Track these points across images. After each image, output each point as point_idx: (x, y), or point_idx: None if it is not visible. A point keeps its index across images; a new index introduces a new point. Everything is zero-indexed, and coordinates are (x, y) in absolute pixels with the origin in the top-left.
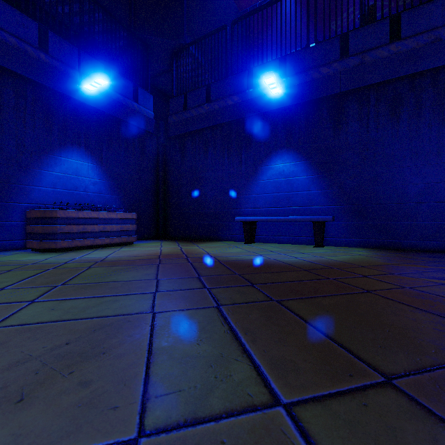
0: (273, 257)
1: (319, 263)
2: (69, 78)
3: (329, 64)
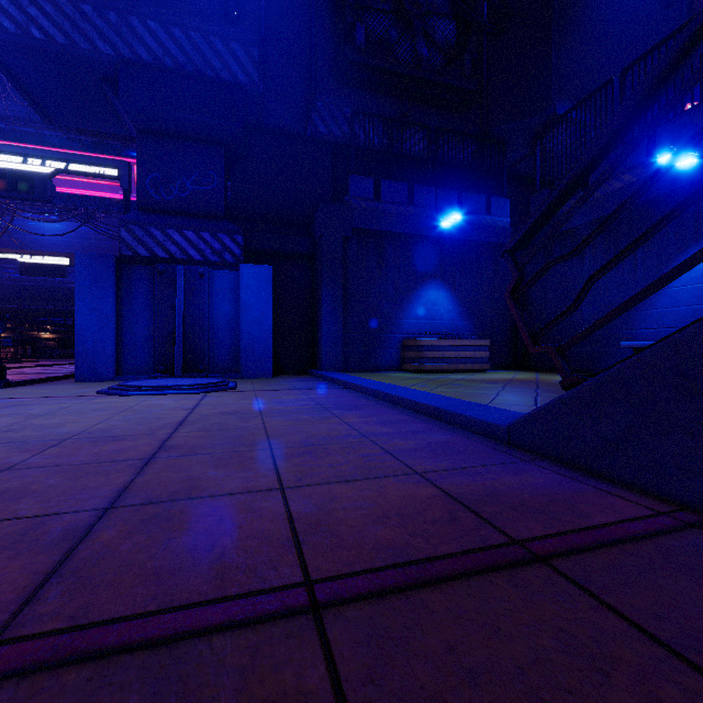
0: None
1: None
2: (428, 220)
3: None
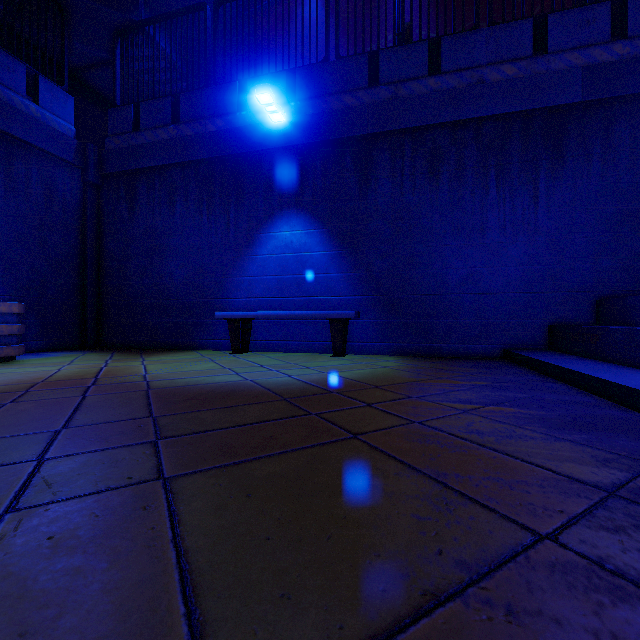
0: (254, 377)
1: (317, 385)
2: None
3: (354, 91)
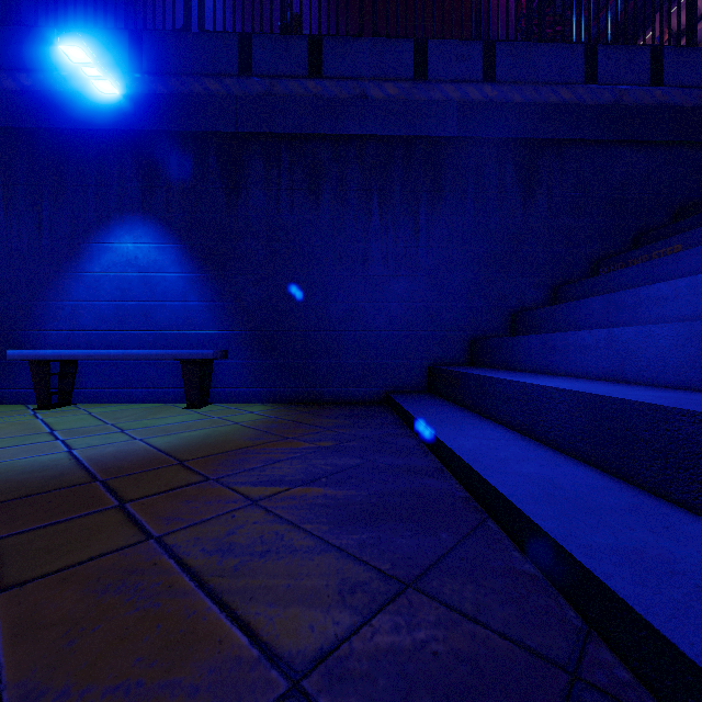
0: (1, 457)
1: (89, 467)
2: None
3: (221, 76)
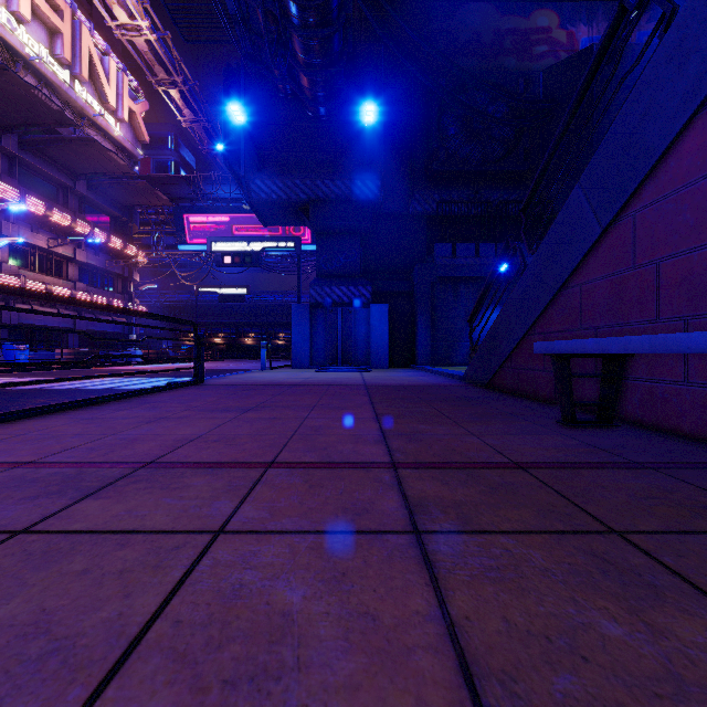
0: None
1: None
2: (489, 266)
3: None
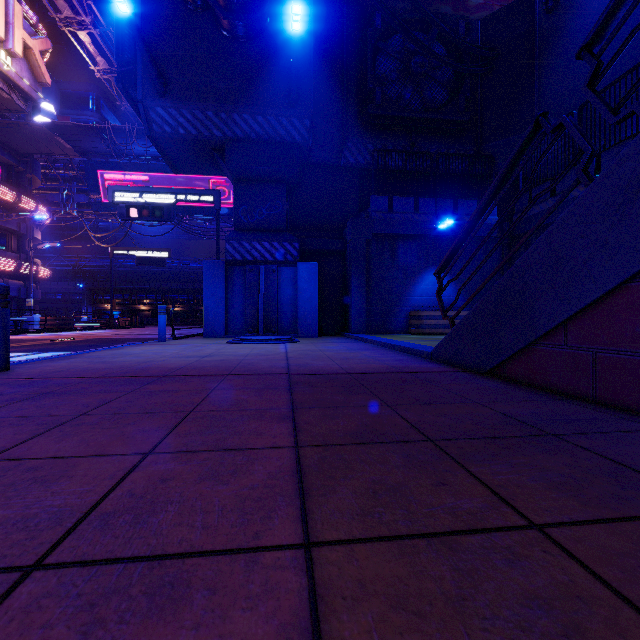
0: None
1: None
2: (429, 223)
3: None
